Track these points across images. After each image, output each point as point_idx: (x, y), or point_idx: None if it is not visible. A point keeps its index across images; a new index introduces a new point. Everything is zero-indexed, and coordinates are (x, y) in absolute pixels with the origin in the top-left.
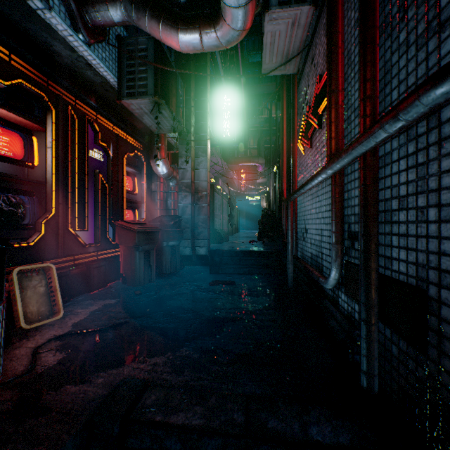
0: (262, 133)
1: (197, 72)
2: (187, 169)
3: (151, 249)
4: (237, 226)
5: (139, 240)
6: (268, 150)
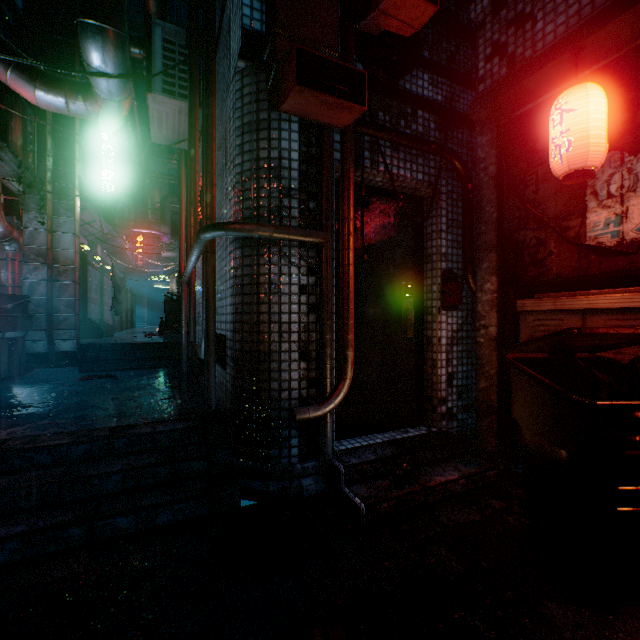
0: (174, 185)
1: None
2: (40, 230)
3: None
4: (131, 318)
5: None
6: None
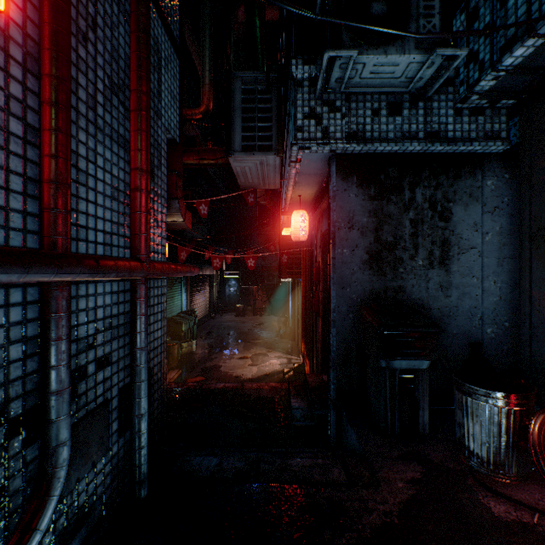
0: None
1: None
2: None
3: None
4: None
5: None
6: None
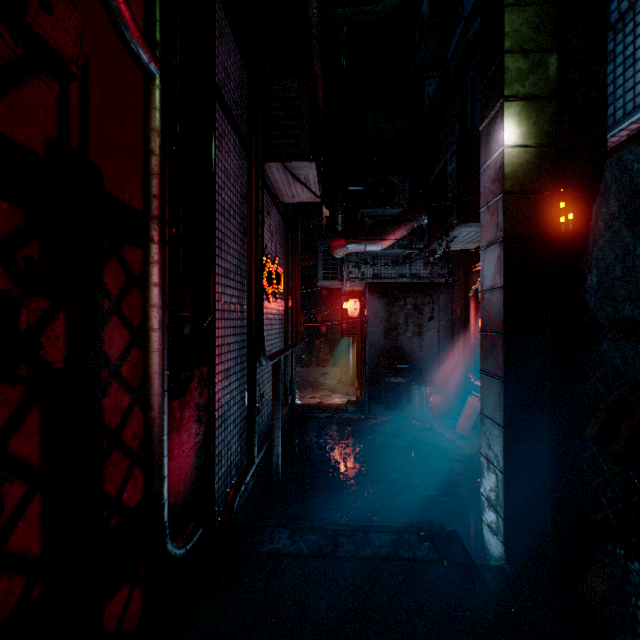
0: None
1: None
2: None
3: None
4: None
5: None
6: None
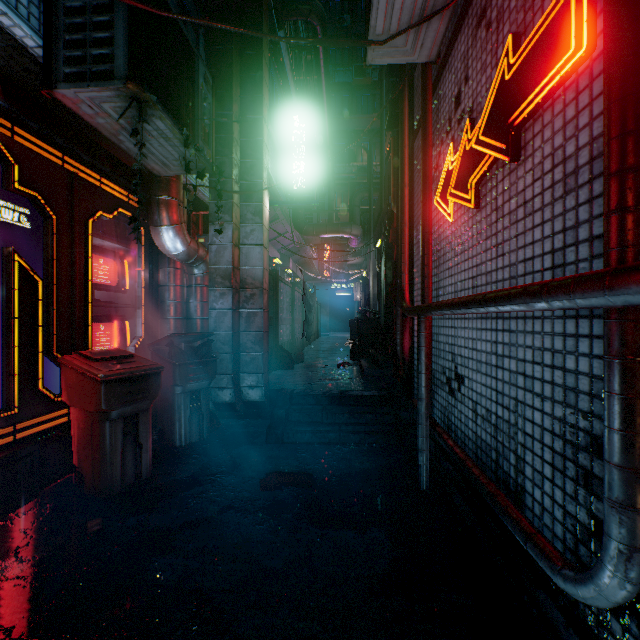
0: (354, 188)
1: (244, 66)
2: (225, 245)
3: (141, 411)
4: (317, 328)
5: (109, 399)
6: (364, 215)
